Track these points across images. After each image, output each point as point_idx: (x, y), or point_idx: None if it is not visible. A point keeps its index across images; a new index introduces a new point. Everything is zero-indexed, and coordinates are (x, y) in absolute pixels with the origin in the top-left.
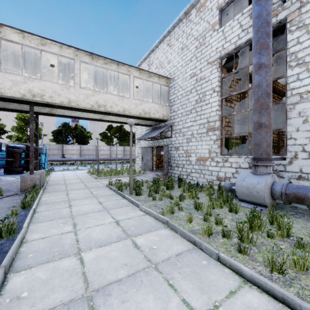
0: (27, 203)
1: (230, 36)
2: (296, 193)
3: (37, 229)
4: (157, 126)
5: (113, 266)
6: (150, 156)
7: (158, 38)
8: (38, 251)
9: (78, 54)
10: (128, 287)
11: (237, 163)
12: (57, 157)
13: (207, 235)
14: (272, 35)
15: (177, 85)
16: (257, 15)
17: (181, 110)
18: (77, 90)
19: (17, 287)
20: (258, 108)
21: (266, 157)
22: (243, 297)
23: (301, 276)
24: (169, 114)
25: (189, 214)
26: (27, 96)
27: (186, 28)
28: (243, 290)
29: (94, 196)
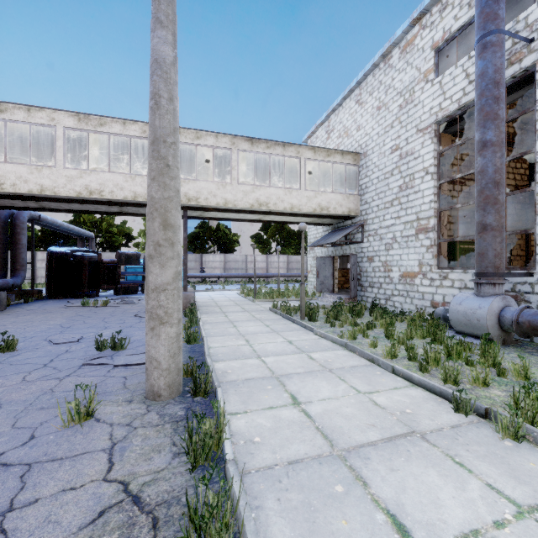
0: (194, 320)
1: (451, 91)
2: (531, 321)
3: (214, 341)
4: (340, 225)
5: (291, 366)
6: (330, 270)
7: (342, 93)
8: (224, 353)
9: (236, 142)
10: (305, 376)
11: (461, 281)
12: (195, 272)
13: (390, 358)
14: (520, 83)
15: (370, 164)
16: (480, 73)
17: (377, 201)
18: (235, 188)
19: (222, 368)
20: (481, 204)
21: (493, 272)
22: (405, 391)
23: (477, 389)
24: (359, 207)
25: (373, 338)
26: (183, 201)
27: (385, 77)
28: (408, 388)
29: (257, 320)
